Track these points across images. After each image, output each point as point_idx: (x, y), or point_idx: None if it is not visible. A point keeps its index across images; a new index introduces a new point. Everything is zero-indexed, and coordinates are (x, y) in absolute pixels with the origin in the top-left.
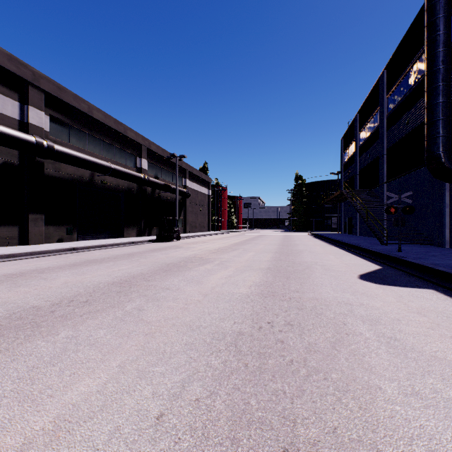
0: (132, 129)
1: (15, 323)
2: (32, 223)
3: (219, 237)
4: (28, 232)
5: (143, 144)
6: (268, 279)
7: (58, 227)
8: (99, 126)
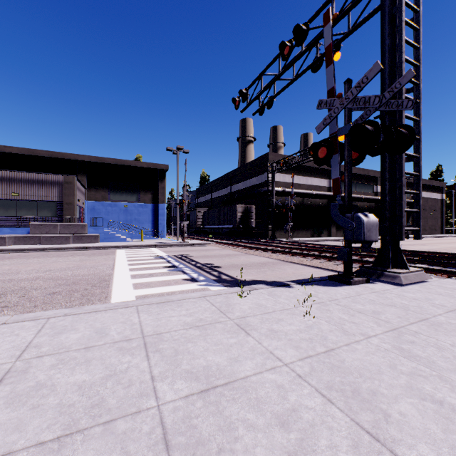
0: (371, 170)
1: (376, 247)
2: (331, 228)
3: (449, 239)
4: (330, 232)
5: (378, 176)
6: (447, 248)
7: (339, 230)
8: (354, 176)
